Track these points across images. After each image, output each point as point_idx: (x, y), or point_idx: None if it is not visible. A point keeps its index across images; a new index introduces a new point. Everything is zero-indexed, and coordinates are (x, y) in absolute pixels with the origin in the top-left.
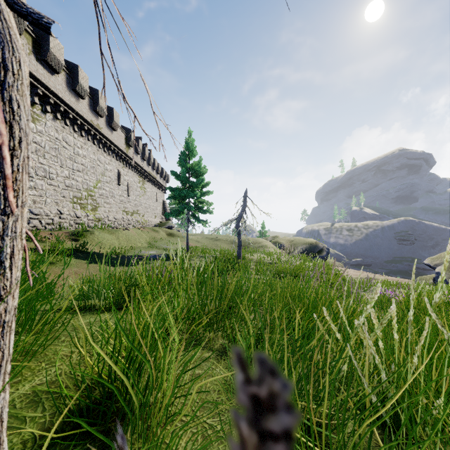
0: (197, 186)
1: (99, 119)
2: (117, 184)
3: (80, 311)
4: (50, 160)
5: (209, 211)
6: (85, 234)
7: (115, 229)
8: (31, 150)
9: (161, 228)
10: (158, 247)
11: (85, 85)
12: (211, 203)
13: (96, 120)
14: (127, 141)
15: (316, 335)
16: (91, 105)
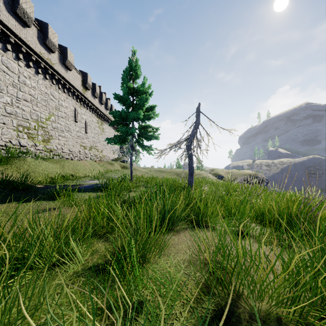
0: (141, 108)
1: (51, 54)
2: (73, 121)
3: None
4: None
5: (154, 136)
6: (11, 160)
7: (63, 159)
8: None
9: (116, 161)
10: (106, 177)
11: (29, 11)
12: (156, 128)
13: (47, 54)
14: (84, 84)
15: None
16: (39, 37)
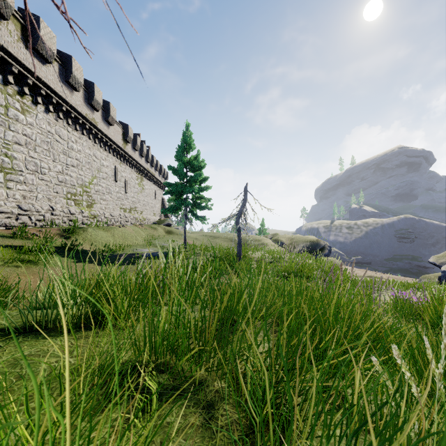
0: (195, 181)
1: (95, 113)
2: (114, 180)
3: (22, 333)
4: (42, 154)
5: (207, 207)
6: (77, 231)
7: (111, 226)
8: (21, 142)
9: (159, 225)
10: (155, 245)
11: (79, 77)
12: (209, 199)
13: (92, 114)
14: (124, 137)
15: (401, 416)
16: (85, 98)
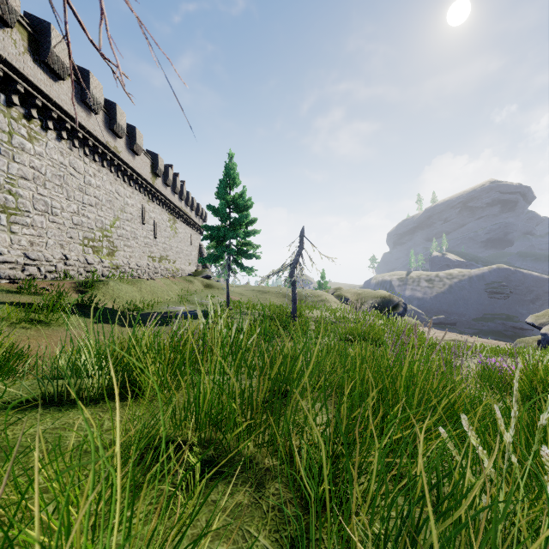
0: (241, 224)
1: (117, 140)
2: (140, 223)
3: (42, 404)
4: (53, 191)
5: (255, 255)
6: (96, 285)
7: (137, 279)
8: (28, 177)
9: (196, 277)
10: (191, 302)
11: (98, 96)
12: (258, 245)
13: (113, 141)
14: (154, 169)
15: (465, 487)
16: (106, 122)
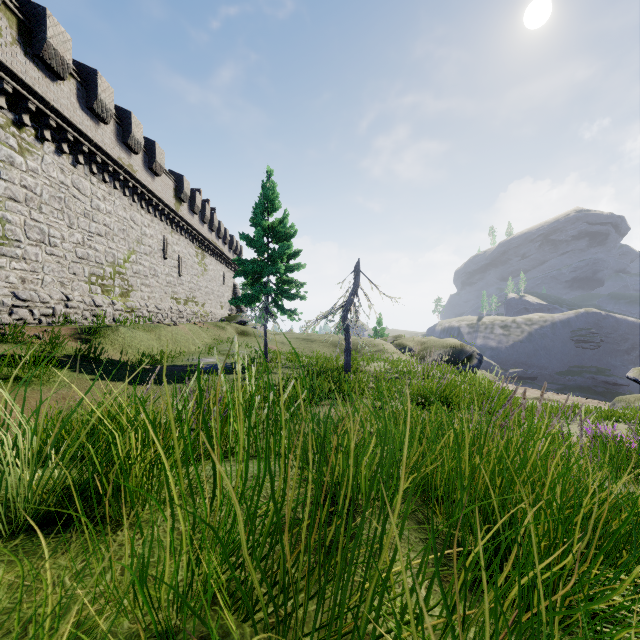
0: (281, 256)
1: (132, 156)
2: (161, 257)
3: None
4: (52, 216)
5: (299, 295)
6: (103, 331)
7: (156, 324)
8: (18, 198)
9: (229, 323)
10: (222, 352)
11: (108, 102)
12: (302, 283)
13: (128, 158)
14: (178, 193)
15: None
16: (118, 134)
